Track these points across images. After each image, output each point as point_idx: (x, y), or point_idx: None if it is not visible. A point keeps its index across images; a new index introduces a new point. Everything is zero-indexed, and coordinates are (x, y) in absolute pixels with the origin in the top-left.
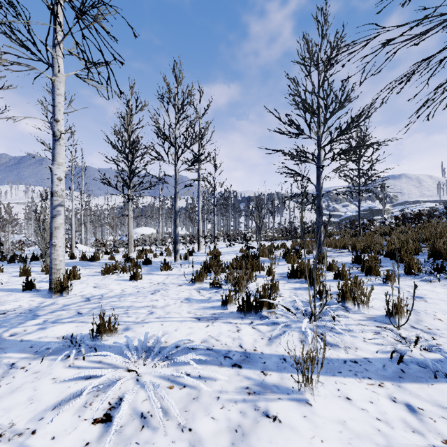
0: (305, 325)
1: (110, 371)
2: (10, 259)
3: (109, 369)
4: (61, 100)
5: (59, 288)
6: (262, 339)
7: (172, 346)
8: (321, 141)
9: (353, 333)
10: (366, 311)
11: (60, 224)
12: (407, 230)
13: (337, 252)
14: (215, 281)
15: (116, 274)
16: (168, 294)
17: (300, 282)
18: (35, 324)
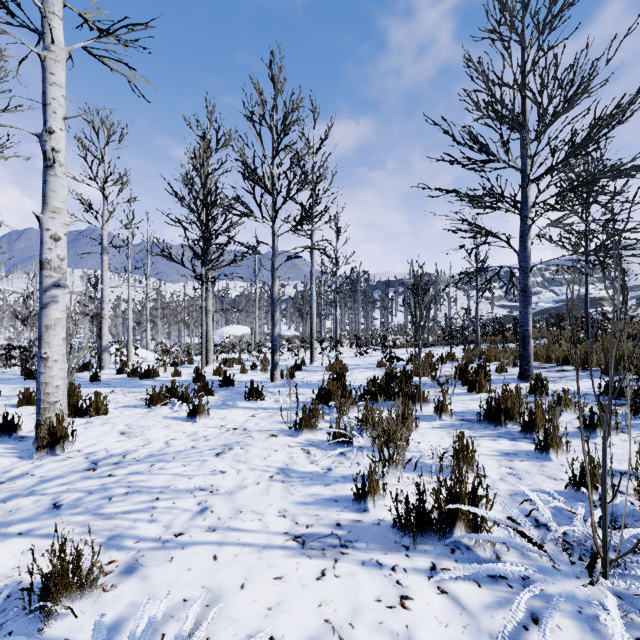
0: (624, 635)
1: None
2: (29, 373)
3: None
4: (59, 95)
5: (48, 439)
6: None
7: None
8: (531, 170)
9: None
10: None
11: (56, 320)
12: None
13: (555, 370)
14: (339, 430)
15: (170, 406)
16: (248, 456)
17: (509, 436)
18: None
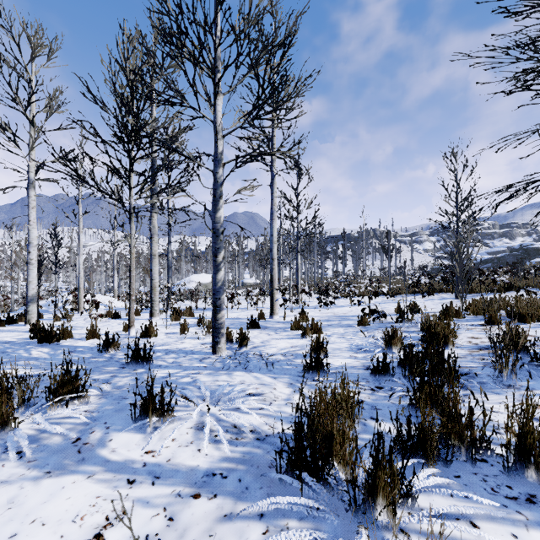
0: None
1: None
2: None
3: None
4: None
5: None
6: None
7: None
8: None
9: None
10: None
11: None
12: None
13: None
14: None
15: None
16: None
17: None
18: None
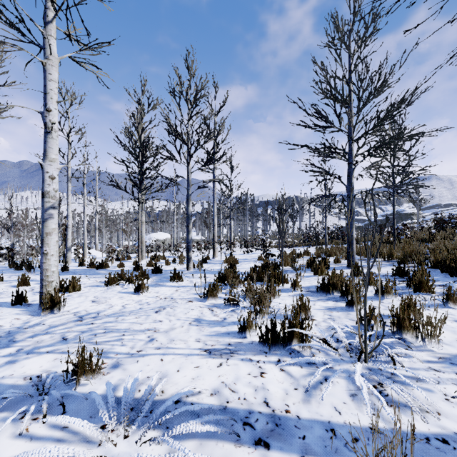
0: (360, 376)
1: (70, 452)
2: (17, 266)
3: (70, 449)
4: (54, 87)
5: (49, 303)
6: (295, 389)
7: (169, 404)
8: (354, 133)
9: (425, 384)
10: (434, 347)
11: (52, 229)
12: (451, 236)
13: (370, 261)
14: (231, 297)
15: (121, 285)
16: (175, 313)
17: (334, 299)
18: (5, 355)
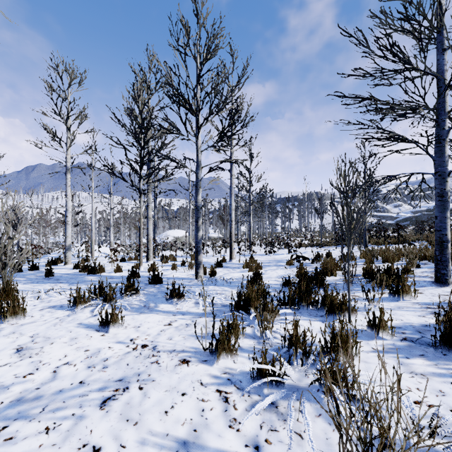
0: None
1: None
2: None
3: None
4: None
5: None
6: None
7: None
8: None
9: None
10: None
11: None
12: None
13: None
14: (266, 367)
15: (93, 307)
16: (143, 408)
17: None
18: None
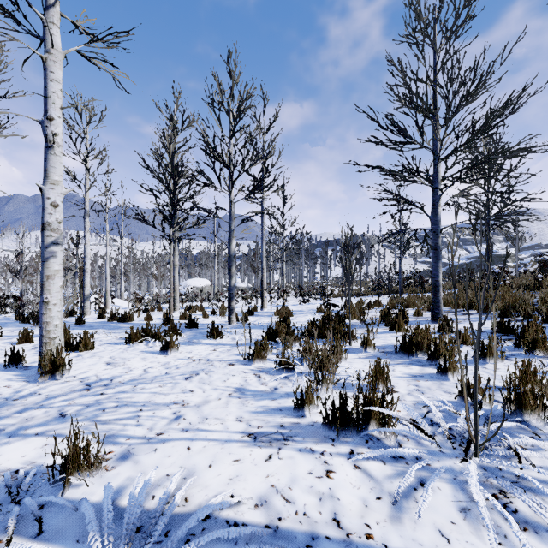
0: (477, 484)
1: None
2: (23, 318)
3: None
4: (57, 89)
5: (49, 367)
6: (378, 499)
7: (192, 525)
8: (440, 150)
9: None
10: None
11: (55, 271)
12: None
13: (461, 314)
14: (284, 359)
15: (145, 343)
16: (211, 380)
17: (419, 364)
18: None
